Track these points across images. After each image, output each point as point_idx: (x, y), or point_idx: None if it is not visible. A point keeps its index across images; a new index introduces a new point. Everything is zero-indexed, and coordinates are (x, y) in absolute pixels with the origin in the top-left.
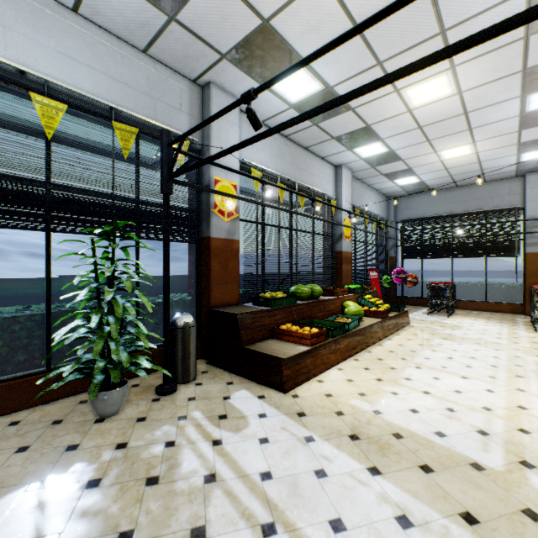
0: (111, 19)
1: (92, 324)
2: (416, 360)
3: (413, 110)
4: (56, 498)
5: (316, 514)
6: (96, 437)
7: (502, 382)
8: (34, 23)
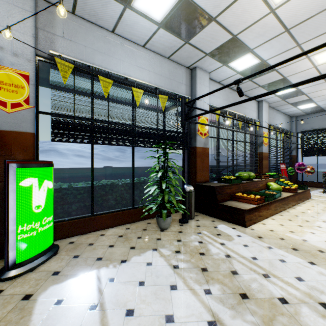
0: (158, 47)
1: (163, 187)
2: (322, 218)
3: (317, 66)
4: (166, 254)
5: (287, 274)
6: (165, 236)
7: None
8: (130, 56)
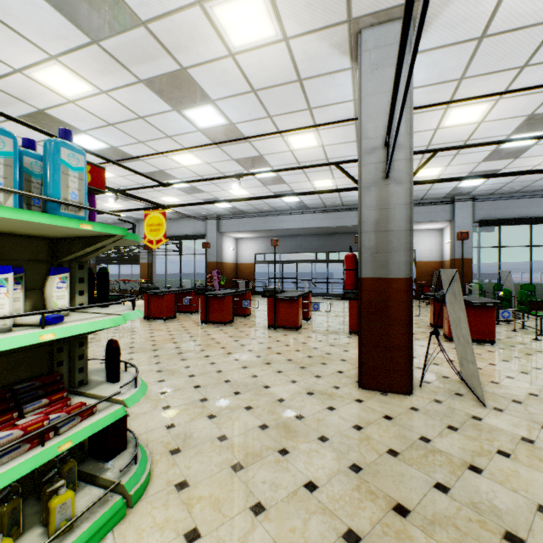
0: None
1: None
2: None
3: None
4: None
5: None
6: None
7: None
8: None
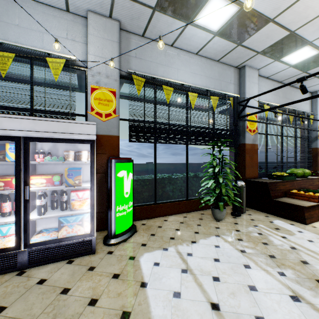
0: (209, 53)
1: (220, 181)
2: None
3: None
4: (230, 240)
5: None
6: (223, 226)
7: None
8: (185, 64)
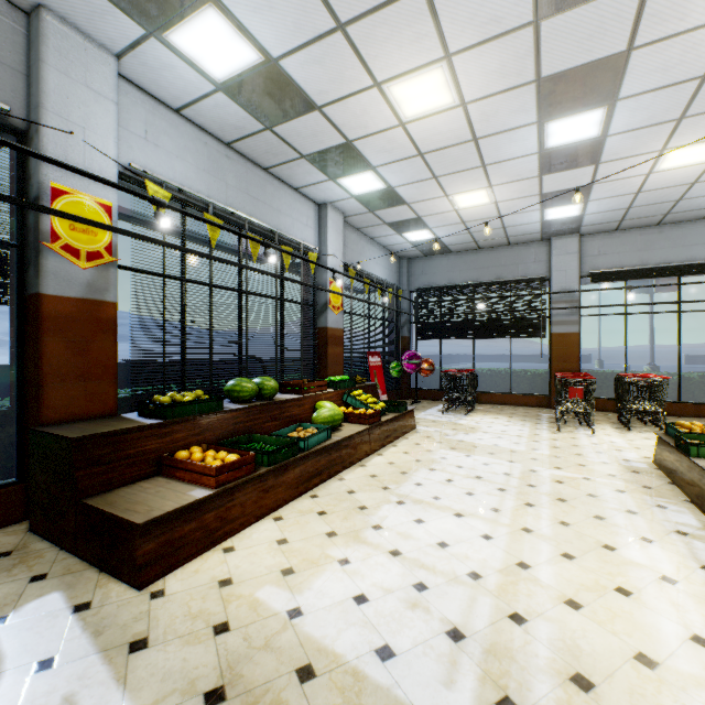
0: None
1: None
2: (403, 488)
3: (407, 124)
4: None
5: None
6: None
7: (506, 519)
8: None
